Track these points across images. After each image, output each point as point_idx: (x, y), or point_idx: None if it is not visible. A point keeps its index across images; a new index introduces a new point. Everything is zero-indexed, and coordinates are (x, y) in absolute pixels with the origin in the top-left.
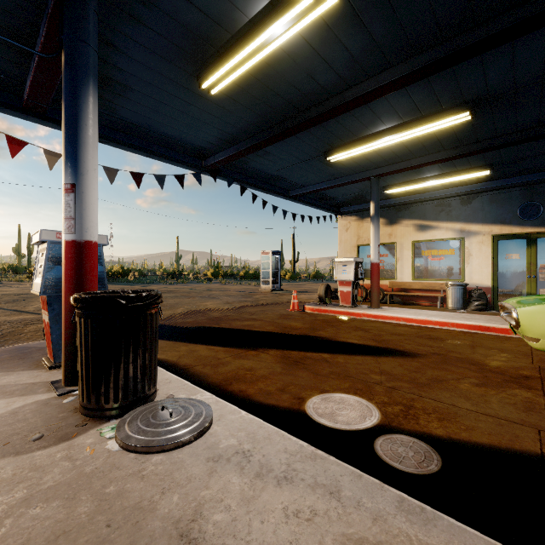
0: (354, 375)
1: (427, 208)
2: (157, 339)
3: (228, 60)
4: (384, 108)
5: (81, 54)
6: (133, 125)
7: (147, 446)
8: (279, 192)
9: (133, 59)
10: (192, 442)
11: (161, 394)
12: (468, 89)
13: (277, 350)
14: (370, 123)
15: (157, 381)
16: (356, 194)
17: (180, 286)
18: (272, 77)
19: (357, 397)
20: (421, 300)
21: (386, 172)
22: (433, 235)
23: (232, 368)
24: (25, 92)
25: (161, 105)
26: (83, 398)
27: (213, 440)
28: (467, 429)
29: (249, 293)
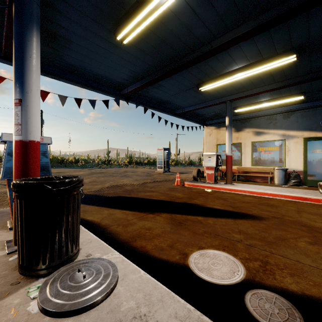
0: (221, 234)
1: (261, 121)
2: (79, 213)
3: (134, 19)
4: (238, 53)
5: (26, 6)
6: (74, 67)
7: (59, 311)
8: (168, 111)
9: (71, 19)
10: (99, 304)
11: (82, 253)
12: (296, 39)
13: (167, 214)
14: (227, 64)
15: (82, 240)
16: (216, 112)
17: (108, 169)
18: (164, 32)
19: (225, 253)
20: (257, 178)
21: (236, 97)
22: (264, 138)
23: (136, 227)
24: (3, 44)
25: (91, 53)
26: (19, 261)
27: (116, 302)
28: (315, 285)
29: (149, 174)
